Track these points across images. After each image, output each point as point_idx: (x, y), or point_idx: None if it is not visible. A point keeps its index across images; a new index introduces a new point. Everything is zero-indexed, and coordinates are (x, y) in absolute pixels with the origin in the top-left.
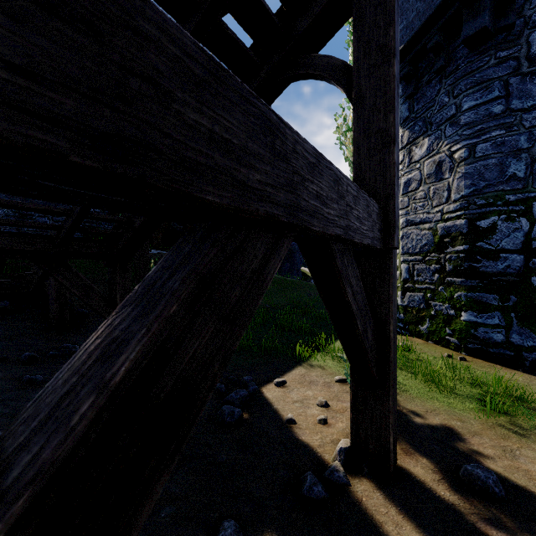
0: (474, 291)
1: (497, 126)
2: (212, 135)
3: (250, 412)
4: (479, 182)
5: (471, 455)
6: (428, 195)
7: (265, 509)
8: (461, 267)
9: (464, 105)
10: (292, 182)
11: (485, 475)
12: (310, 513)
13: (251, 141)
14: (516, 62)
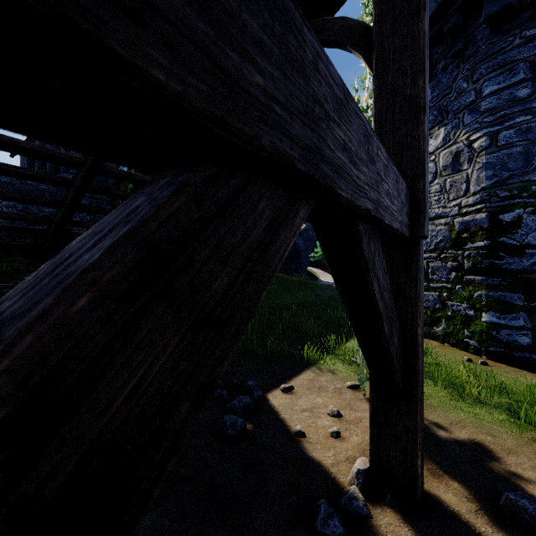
0: (496, 290)
1: (522, 111)
2: None
3: (255, 422)
4: (502, 172)
5: (510, 478)
6: (444, 188)
7: None
8: (481, 264)
9: (485, 90)
10: (313, 114)
11: (533, 507)
12: None
13: (247, 11)
14: None
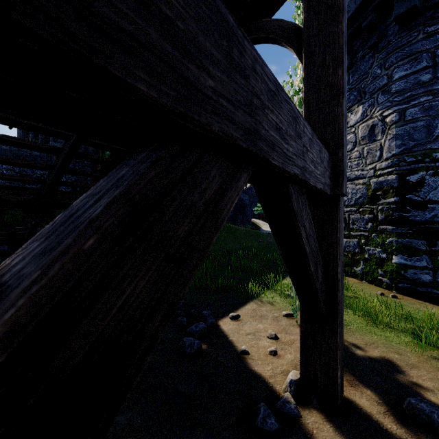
0: (404, 237)
1: (425, 92)
2: None
3: (208, 343)
4: (408, 142)
5: (412, 387)
6: (362, 155)
7: None
8: (392, 216)
9: (395, 75)
10: (251, 105)
11: (429, 409)
12: None
13: (202, 34)
14: None
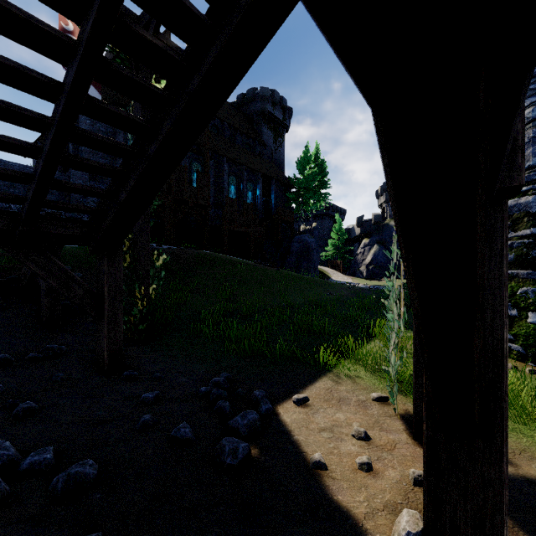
0: None
1: None
2: None
3: (261, 446)
4: None
5: None
6: None
7: None
8: (527, 256)
9: None
10: None
11: None
12: None
13: None
14: None
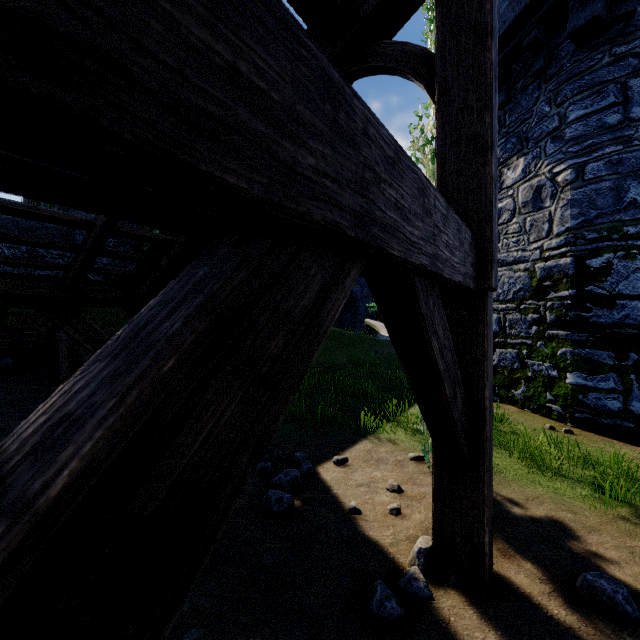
0: (583, 346)
1: (612, 140)
2: (234, 74)
3: (303, 498)
4: (589, 210)
5: (590, 558)
6: (523, 228)
7: (323, 632)
8: (565, 317)
9: (570, 115)
10: (363, 180)
11: (612, 588)
12: (381, 639)
13: (301, 102)
14: (637, 59)
